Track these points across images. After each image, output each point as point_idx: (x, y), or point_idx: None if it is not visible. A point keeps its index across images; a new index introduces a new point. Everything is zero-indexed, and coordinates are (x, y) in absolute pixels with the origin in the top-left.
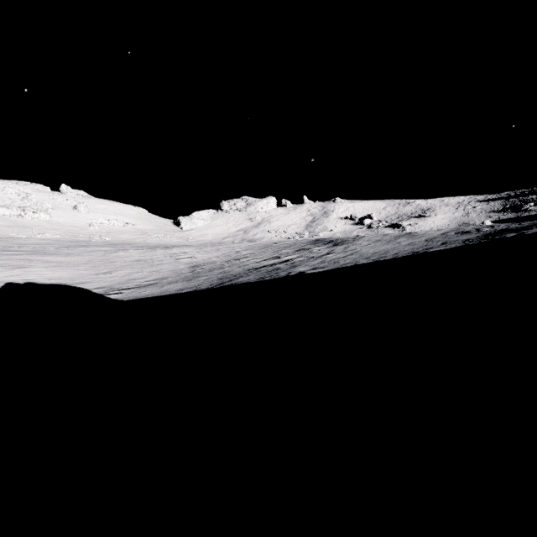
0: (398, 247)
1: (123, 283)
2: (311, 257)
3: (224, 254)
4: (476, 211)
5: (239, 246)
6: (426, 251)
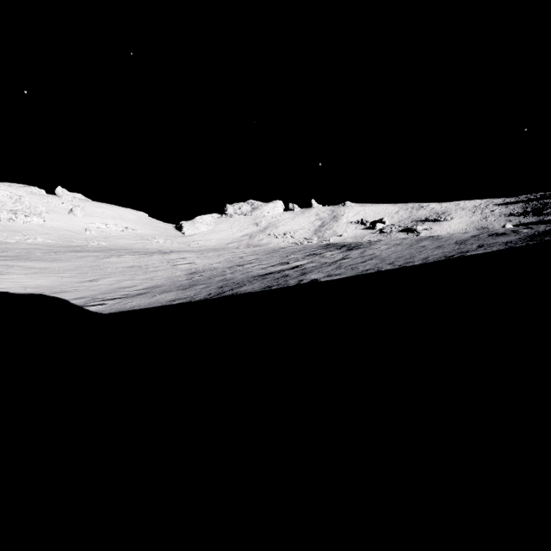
0: (425, 251)
1: (109, 292)
2: (324, 262)
3: (226, 260)
4: (494, 215)
5: (243, 251)
6: (463, 255)
